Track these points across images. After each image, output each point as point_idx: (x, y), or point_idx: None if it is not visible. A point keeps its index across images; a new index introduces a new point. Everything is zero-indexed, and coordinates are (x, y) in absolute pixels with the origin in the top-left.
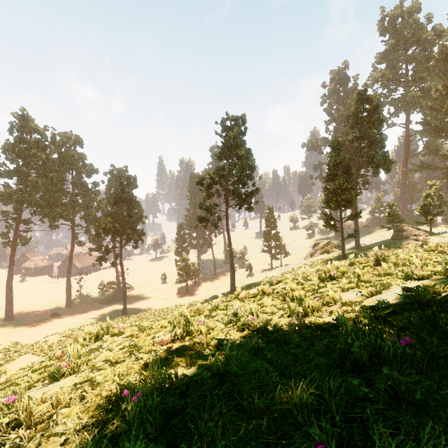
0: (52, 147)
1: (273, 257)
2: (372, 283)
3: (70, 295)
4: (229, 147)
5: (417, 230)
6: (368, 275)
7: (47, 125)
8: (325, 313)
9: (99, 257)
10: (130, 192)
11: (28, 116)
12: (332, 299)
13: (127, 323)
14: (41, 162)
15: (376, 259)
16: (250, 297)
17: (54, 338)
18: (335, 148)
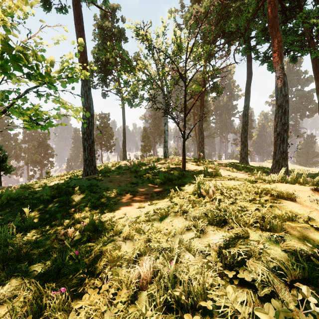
0: None
1: None
2: None
3: None
4: (103, 126)
5: None
6: None
7: None
8: None
9: (32, 175)
10: (46, 141)
11: None
12: None
13: None
14: None
15: None
16: None
17: None
18: (144, 130)
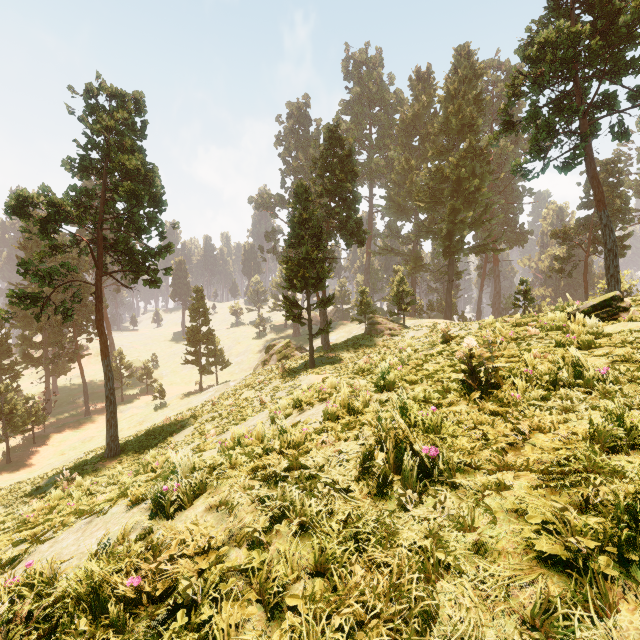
0: None
1: (203, 372)
2: None
3: None
4: (105, 148)
5: (392, 323)
6: None
7: None
8: None
9: None
10: None
11: None
12: None
13: None
14: None
15: (470, 371)
16: None
17: None
18: (301, 196)
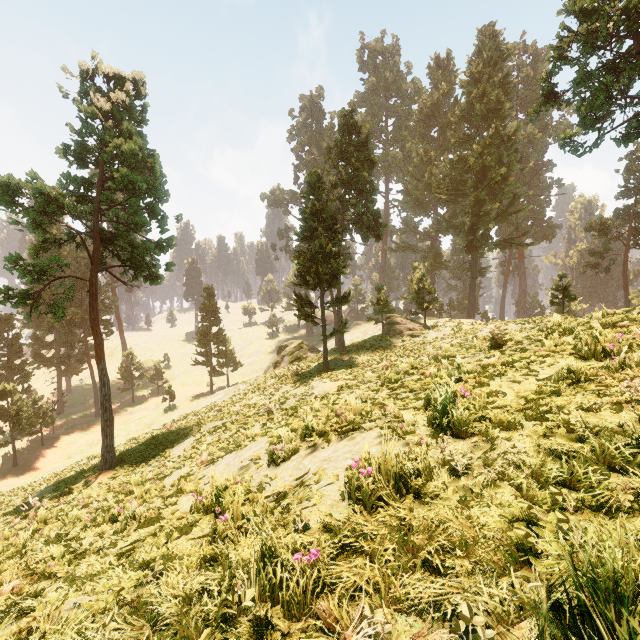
0: None
1: (214, 373)
2: None
3: None
4: (101, 133)
5: (412, 323)
6: None
7: None
8: None
9: None
10: None
11: None
12: None
13: None
14: None
15: None
16: None
17: None
18: (314, 185)
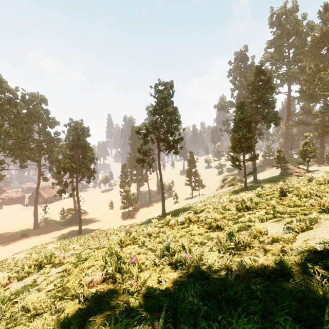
0: (22, 104)
1: (193, 189)
2: (287, 214)
3: (37, 220)
4: (161, 105)
5: (298, 169)
6: (282, 206)
7: (17, 87)
8: (257, 250)
9: (59, 190)
10: (84, 139)
11: (2, 79)
12: (259, 233)
13: (80, 241)
14: (13, 116)
15: (281, 191)
16: (178, 224)
17: (20, 255)
18: (240, 107)
